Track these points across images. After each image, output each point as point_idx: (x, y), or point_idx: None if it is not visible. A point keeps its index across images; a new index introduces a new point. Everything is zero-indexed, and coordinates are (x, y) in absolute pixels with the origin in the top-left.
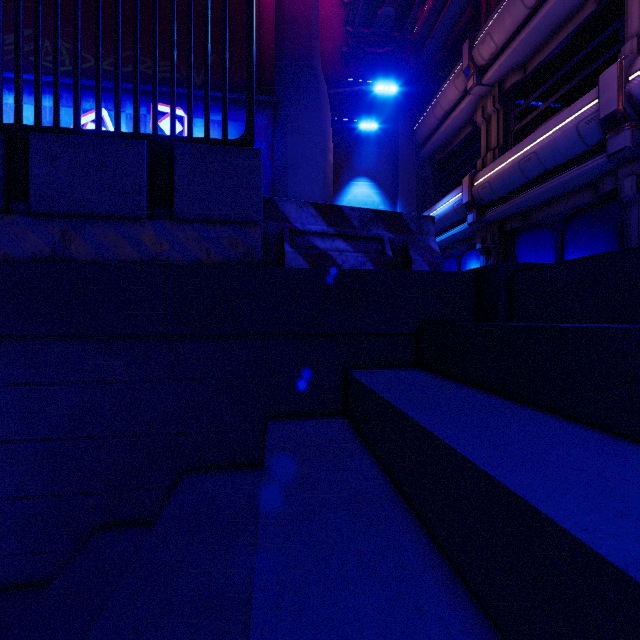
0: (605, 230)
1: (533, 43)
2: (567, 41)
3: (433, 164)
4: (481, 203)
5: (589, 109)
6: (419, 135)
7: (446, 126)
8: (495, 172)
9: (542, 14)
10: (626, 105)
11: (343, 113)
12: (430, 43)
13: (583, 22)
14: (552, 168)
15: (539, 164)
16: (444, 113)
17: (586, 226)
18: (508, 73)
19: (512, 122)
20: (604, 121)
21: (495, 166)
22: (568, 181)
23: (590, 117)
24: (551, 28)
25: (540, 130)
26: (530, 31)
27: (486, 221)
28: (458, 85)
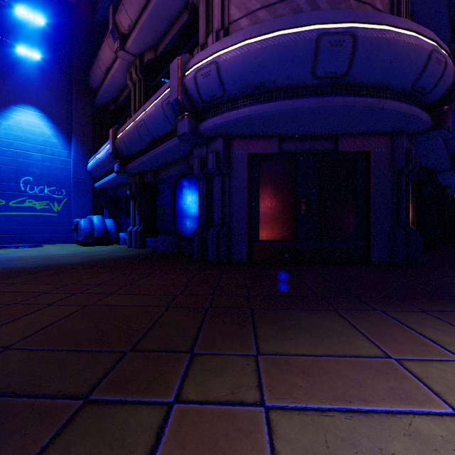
0: (194, 196)
1: (156, 29)
2: (176, 37)
3: (109, 112)
4: (123, 155)
5: (167, 92)
6: (92, 82)
7: (109, 80)
8: (126, 130)
9: (153, 3)
10: (184, 96)
11: (0, 29)
12: (101, 3)
13: (183, 26)
14: (158, 137)
15: (148, 131)
16: (107, 68)
17: (186, 190)
18: (145, 49)
19: (150, 92)
20: (173, 106)
21: (126, 125)
22: (166, 151)
23: (168, 100)
24: (166, 21)
25: (148, 102)
26: (149, 15)
27: (129, 172)
28: (111, 45)
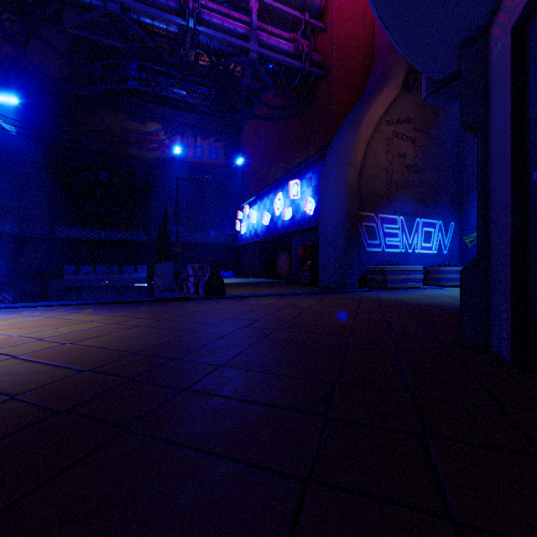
0: None
1: None
2: None
3: None
4: None
5: None
6: None
7: None
8: None
9: None
10: None
11: None
12: None
13: None
14: None
15: None
16: None
17: None
18: None
19: None
20: None
21: None
22: None
23: None
24: None
25: None
26: None
27: None
28: None
